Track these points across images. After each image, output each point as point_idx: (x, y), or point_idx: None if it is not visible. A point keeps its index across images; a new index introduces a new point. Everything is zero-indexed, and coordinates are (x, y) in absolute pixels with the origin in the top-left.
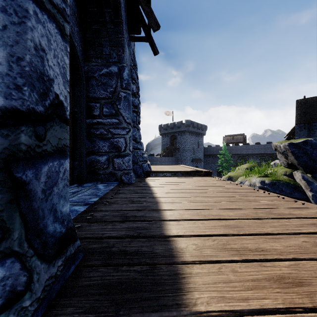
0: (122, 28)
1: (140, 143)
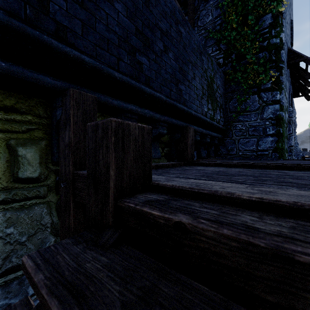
0: (292, 106)
1: (297, 143)
